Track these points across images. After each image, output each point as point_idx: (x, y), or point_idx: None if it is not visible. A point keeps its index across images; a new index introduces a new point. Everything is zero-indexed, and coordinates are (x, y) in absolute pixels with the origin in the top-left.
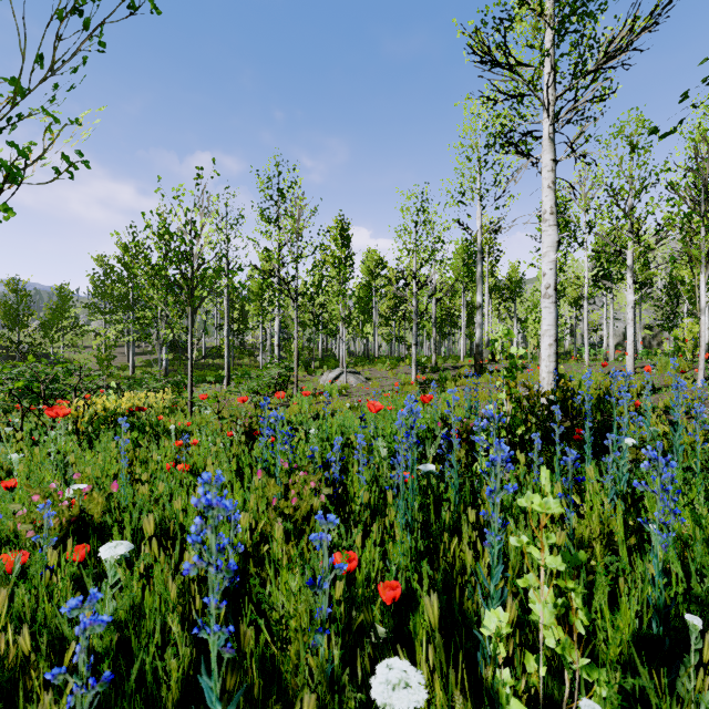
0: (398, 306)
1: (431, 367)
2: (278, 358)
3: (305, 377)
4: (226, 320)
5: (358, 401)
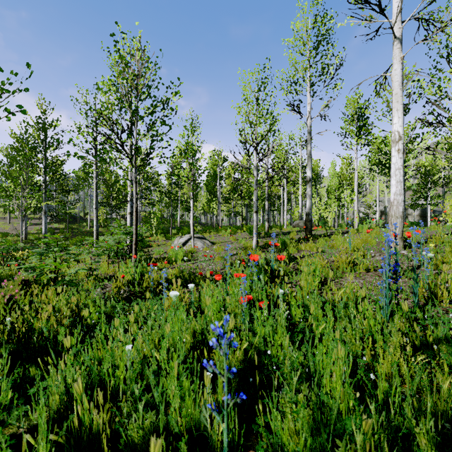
0: (235, 189)
1: (265, 233)
2: (130, 225)
3: (163, 241)
4: (95, 195)
5: (199, 273)
